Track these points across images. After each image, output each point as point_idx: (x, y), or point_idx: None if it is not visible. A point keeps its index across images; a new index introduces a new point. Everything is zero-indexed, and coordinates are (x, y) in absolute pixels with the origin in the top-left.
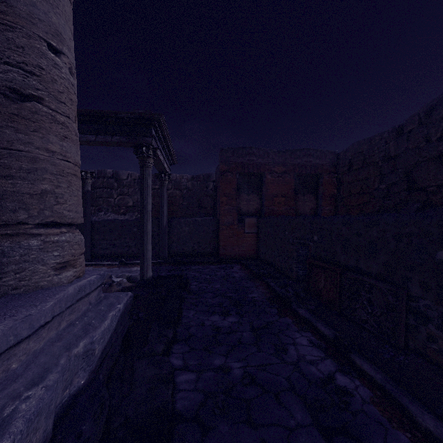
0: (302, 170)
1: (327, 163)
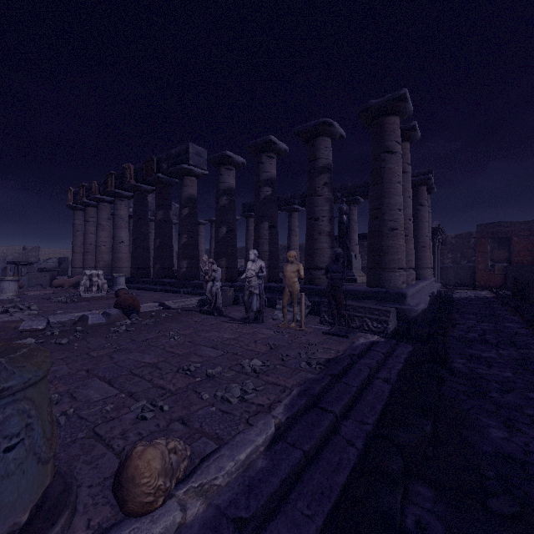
0: None
1: None
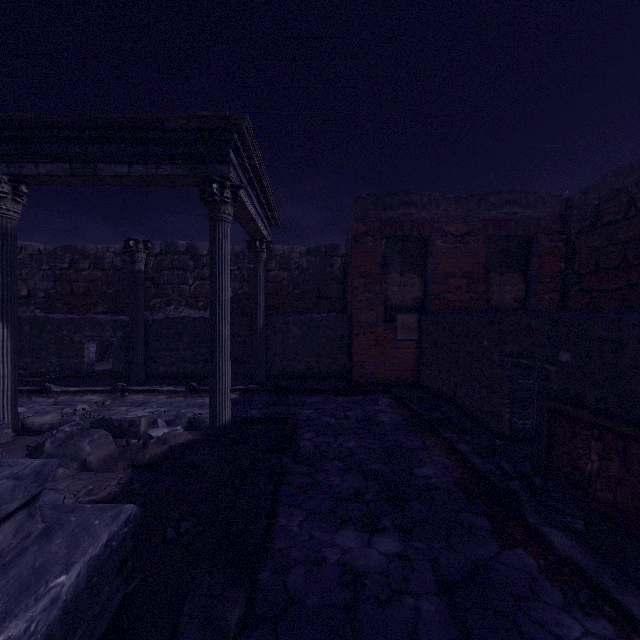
0: (499, 229)
1: (546, 215)
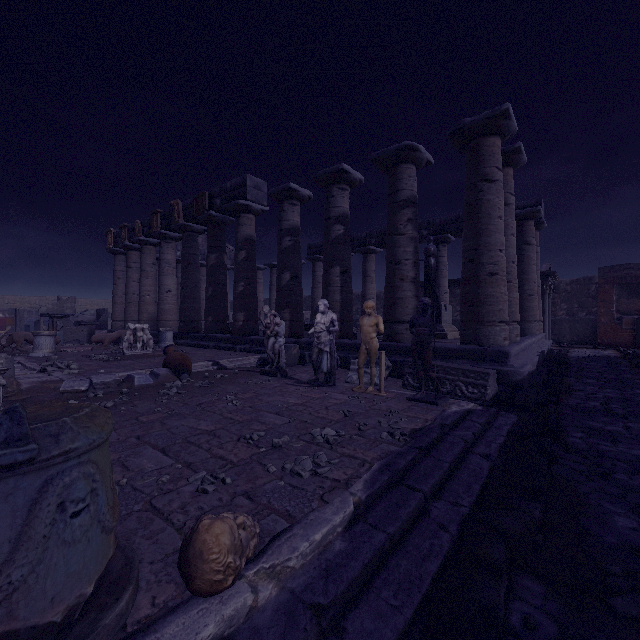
0: None
1: None
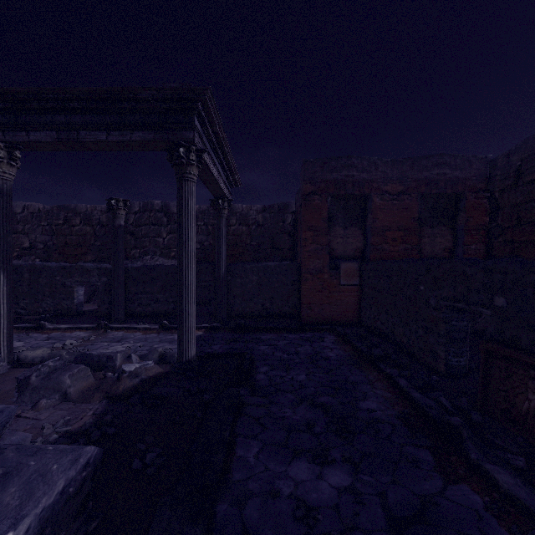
0: (430, 188)
1: (472, 175)
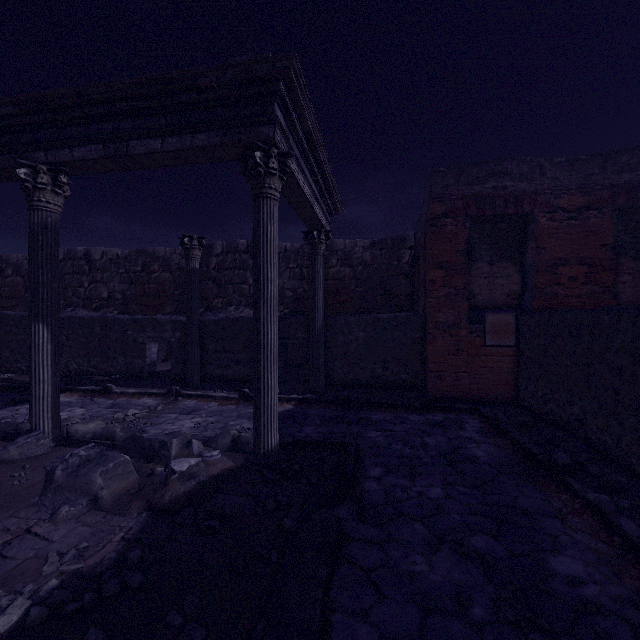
0: (636, 198)
1: None
